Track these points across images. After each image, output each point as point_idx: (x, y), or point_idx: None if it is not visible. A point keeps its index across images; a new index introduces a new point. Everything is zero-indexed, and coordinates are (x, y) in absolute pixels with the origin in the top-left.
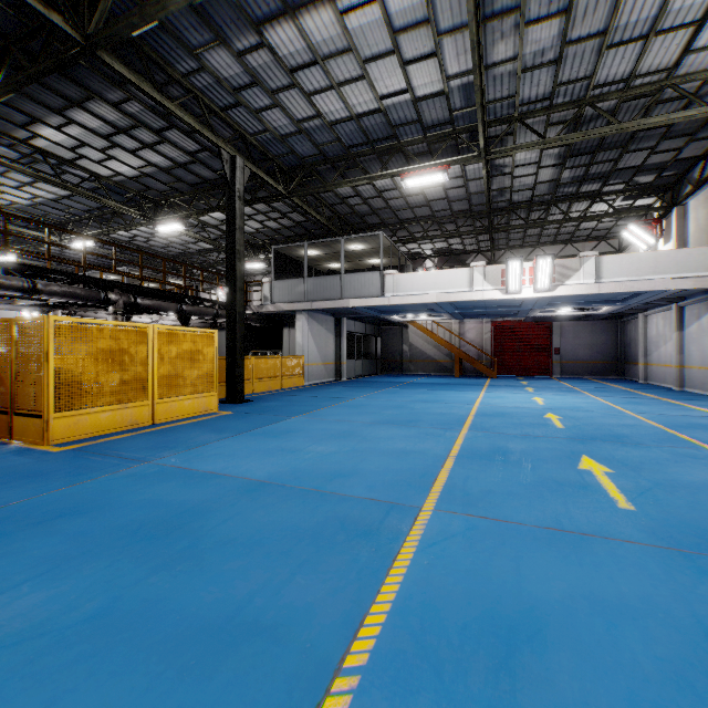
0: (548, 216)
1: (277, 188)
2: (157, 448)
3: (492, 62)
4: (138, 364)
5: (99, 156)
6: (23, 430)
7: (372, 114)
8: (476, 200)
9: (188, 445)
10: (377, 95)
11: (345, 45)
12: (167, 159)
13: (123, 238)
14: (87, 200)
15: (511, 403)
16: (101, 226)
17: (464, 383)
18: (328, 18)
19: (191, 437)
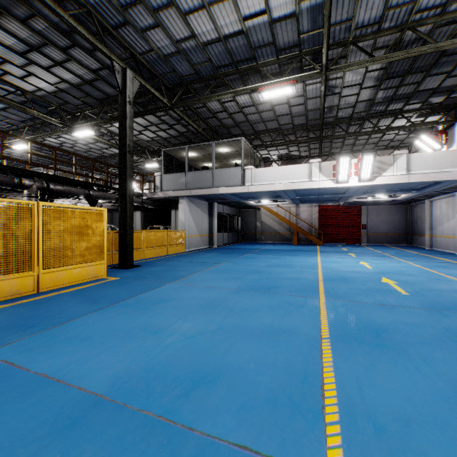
0: (361, 129)
1: (162, 100)
2: (13, 328)
3: None
4: (21, 238)
5: (21, 72)
6: None
7: (236, 35)
8: (311, 116)
9: (50, 322)
10: (241, 16)
11: None
12: (76, 76)
13: (54, 144)
14: (21, 112)
15: (346, 267)
16: (33, 133)
17: (301, 249)
18: None
19: (62, 310)
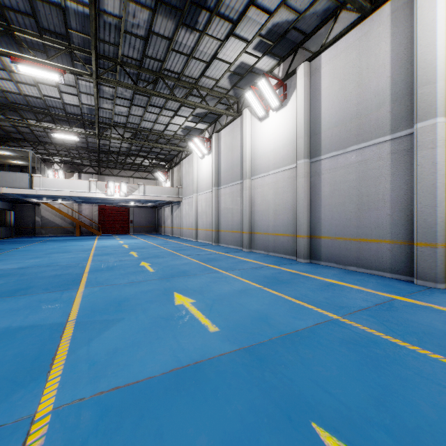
0: (127, 159)
1: None
2: None
3: (103, 107)
4: None
5: None
6: None
7: (36, 98)
8: (91, 145)
9: None
10: (42, 94)
11: None
12: None
13: None
14: None
15: (110, 243)
16: None
17: (84, 238)
18: None
19: None
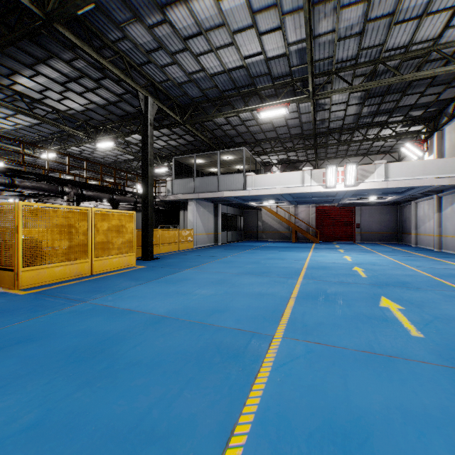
0: (352, 137)
1: (175, 118)
2: (92, 292)
3: (318, 34)
4: (81, 234)
5: (58, 97)
6: (2, 279)
7: (238, 69)
8: (306, 127)
9: (114, 289)
10: (242, 56)
11: (220, 22)
12: (103, 99)
13: (75, 152)
14: (51, 126)
15: (330, 260)
16: (60, 143)
17: (298, 246)
18: (209, 3)
19: (116, 284)
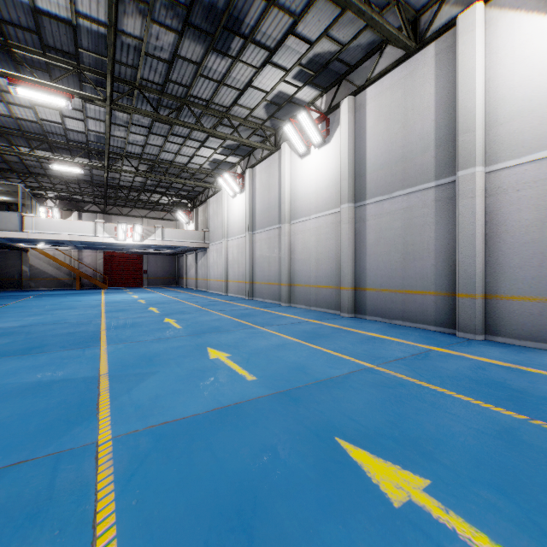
0: (140, 196)
1: None
2: None
3: (114, 134)
4: None
5: None
6: None
7: (31, 122)
8: (96, 178)
9: None
10: (39, 118)
11: None
12: None
13: None
14: None
15: (122, 298)
16: None
17: (87, 292)
18: None
19: None
